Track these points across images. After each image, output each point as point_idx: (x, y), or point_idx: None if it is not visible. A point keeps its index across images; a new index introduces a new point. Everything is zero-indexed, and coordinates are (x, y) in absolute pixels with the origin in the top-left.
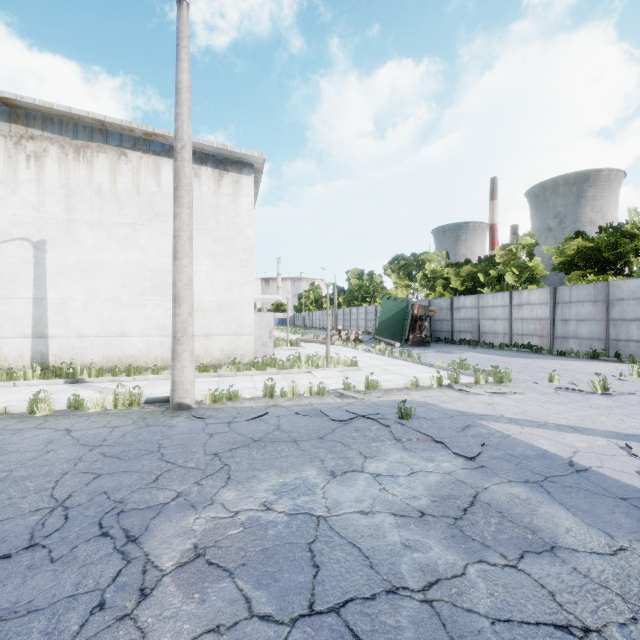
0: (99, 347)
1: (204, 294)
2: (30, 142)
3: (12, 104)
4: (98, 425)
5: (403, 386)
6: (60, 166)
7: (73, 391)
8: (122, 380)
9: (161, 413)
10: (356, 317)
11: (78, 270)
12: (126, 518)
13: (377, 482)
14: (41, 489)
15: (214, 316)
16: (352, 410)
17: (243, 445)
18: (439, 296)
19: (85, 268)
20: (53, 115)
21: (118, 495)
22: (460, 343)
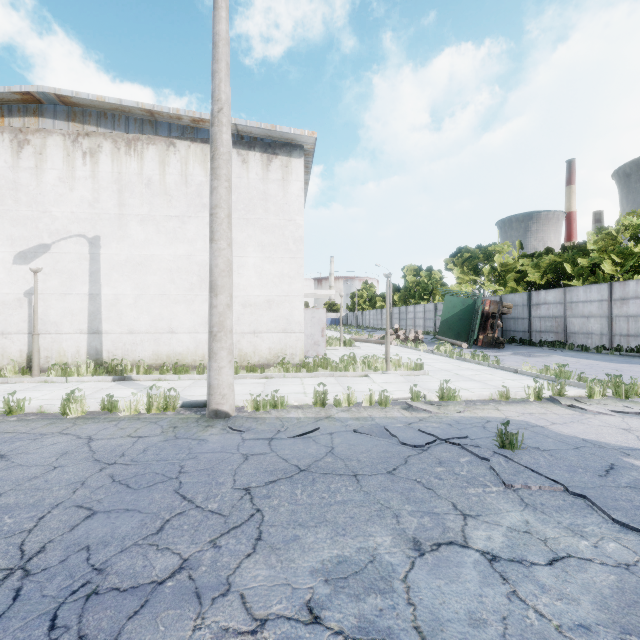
0: (149, 344)
1: (252, 288)
2: (86, 139)
3: (70, 102)
4: (123, 433)
5: (488, 397)
6: (113, 161)
7: (117, 389)
8: (167, 379)
9: (195, 421)
10: (413, 316)
11: (129, 265)
12: (94, 610)
13: (498, 575)
14: (15, 531)
15: (262, 312)
16: (427, 430)
17: (284, 477)
18: (510, 292)
19: (136, 263)
20: (106, 110)
21: (101, 555)
22: (541, 345)
